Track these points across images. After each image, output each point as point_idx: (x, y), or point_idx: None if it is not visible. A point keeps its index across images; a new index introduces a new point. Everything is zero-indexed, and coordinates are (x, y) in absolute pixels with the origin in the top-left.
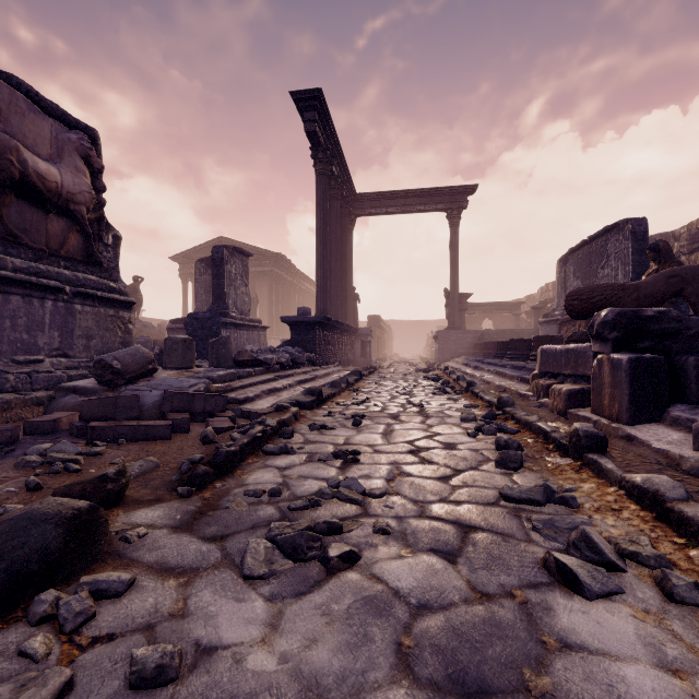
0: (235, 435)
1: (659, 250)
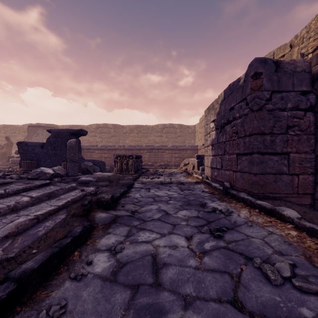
0: (1, 171)
1: (8, 138)
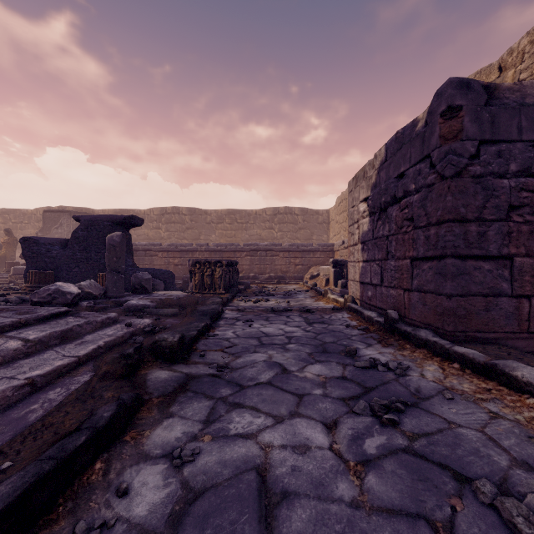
0: None
1: (10, 232)
